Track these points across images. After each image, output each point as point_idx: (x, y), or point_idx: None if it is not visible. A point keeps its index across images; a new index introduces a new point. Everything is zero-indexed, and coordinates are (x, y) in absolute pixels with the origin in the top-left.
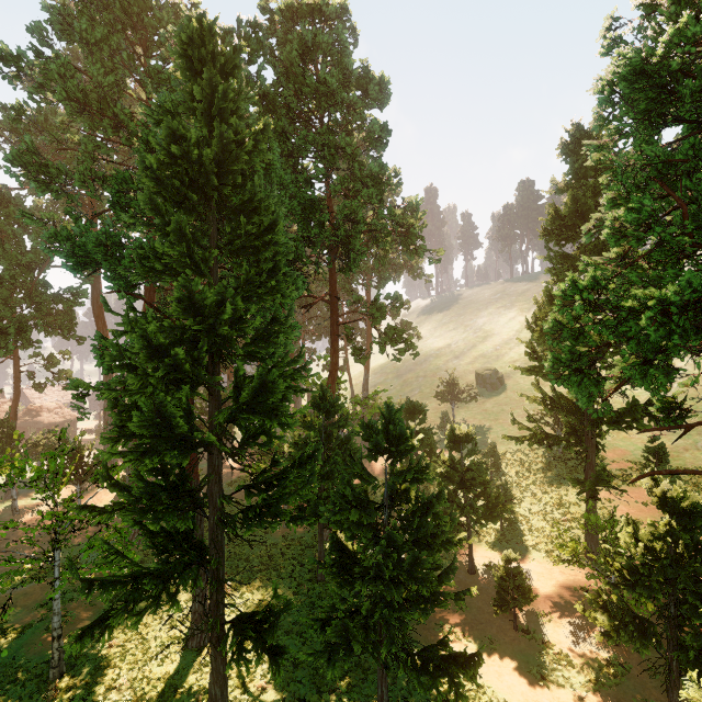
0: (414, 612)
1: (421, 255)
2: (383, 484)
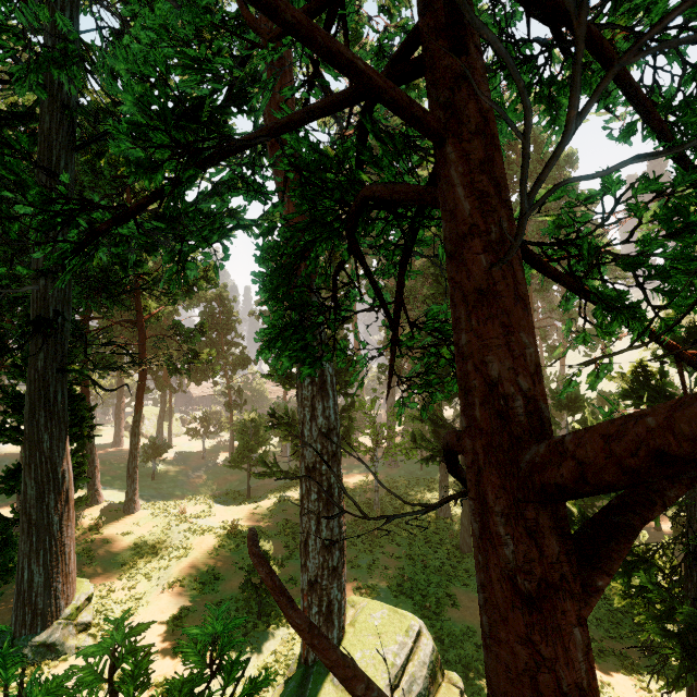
0: (585, 501)
1: (608, 273)
2: (565, 427)
